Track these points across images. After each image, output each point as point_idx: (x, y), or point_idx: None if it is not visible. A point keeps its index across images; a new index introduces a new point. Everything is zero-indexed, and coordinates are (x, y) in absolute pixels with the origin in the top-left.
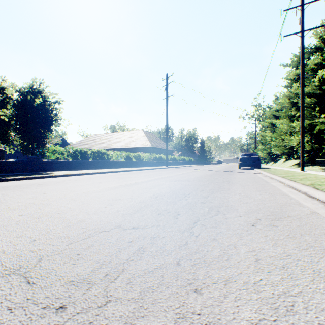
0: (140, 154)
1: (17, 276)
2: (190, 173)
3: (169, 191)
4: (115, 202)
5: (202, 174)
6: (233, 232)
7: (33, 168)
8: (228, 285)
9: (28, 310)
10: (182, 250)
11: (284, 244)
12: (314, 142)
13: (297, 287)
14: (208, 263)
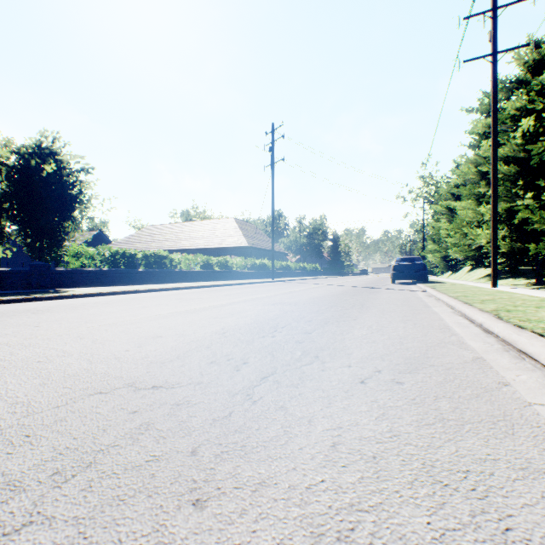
0: (228, 259)
1: None
2: (306, 291)
3: (252, 322)
4: (148, 342)
5: (324, 293)
6: (321, 395)
7: (39, 282)
8: (259, 492)
9: None
10: (215, 426)
11: (398, 414)
12: (514, 240)
13: (379, 495)
14: (247, 451)
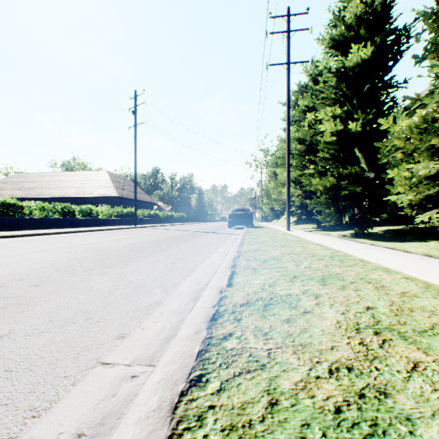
0: (93, 207)
1: None
2: (144, 236)
3: None
4: None
5: (155, 238)
6: None
7: None
8: None
9: None
10: None
11: None
12: (305, 197)
13: None
14: None
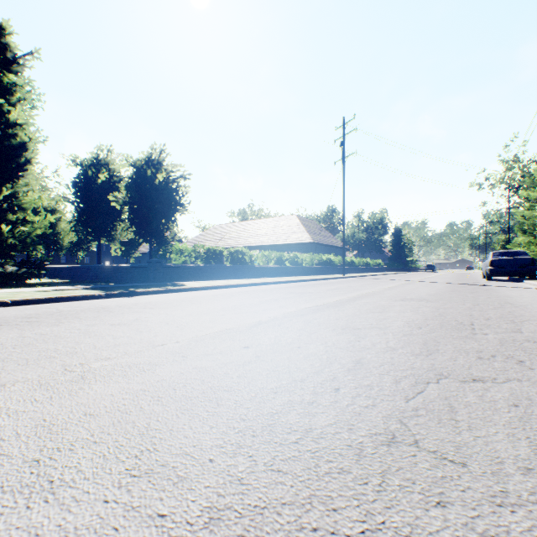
0: (298, 255)
1: (411, 447)
2: (405, 287)
3: (424, 318)
4: (360, 334)
5: (432, 290)
6: None
7: (155, 276)
8: None
9: (536, 511)
10: None
11: None
12: None
13: None
14: None
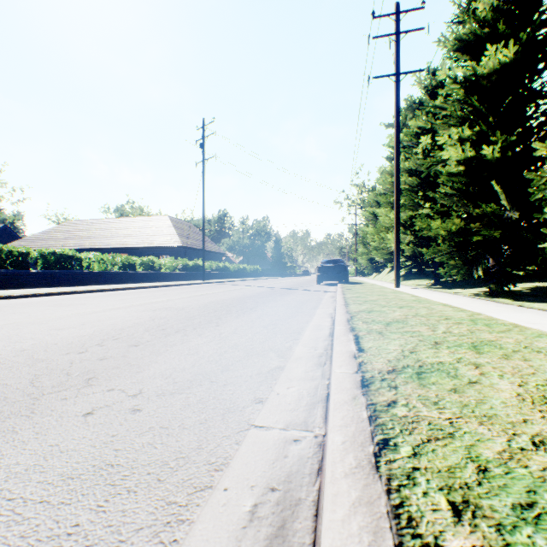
0: (155, 259)
1: None
2: (221, 293)
3: (88, 334)
4: None
5: (235, 296)
6: None
7: None
8: None
9: None
10: None
11: (51, 465)
12: (417, 244)
13: None
14: None
